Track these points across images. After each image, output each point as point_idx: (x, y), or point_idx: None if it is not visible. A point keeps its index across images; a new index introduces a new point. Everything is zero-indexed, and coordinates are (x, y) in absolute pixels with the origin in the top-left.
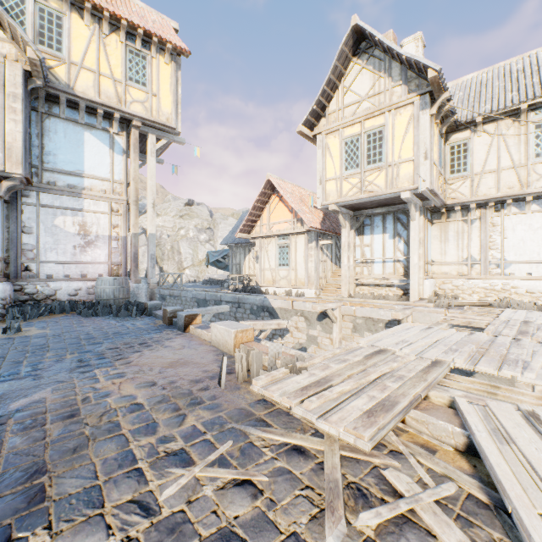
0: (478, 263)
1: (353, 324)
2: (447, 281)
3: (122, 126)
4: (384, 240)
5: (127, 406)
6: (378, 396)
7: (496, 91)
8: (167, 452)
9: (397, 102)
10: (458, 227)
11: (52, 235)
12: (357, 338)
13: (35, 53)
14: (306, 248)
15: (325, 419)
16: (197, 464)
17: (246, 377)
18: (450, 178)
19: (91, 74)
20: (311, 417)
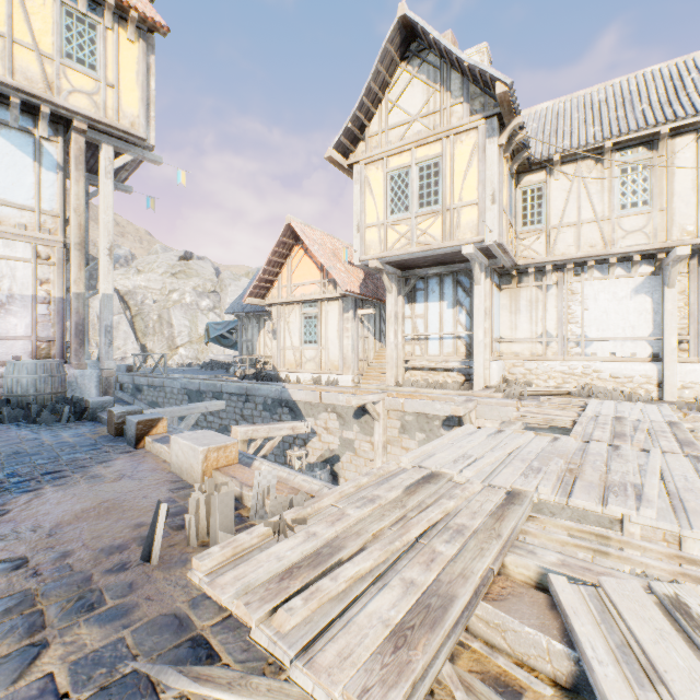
0: (554, 341)
1: (401, 423)
2: (518, 363)
3: (56, 128)
4: (441, 310)
5: None
6: (419, 581)
7: (576, 125)
8: None
9: (458, 125)
10: (531, 294)
11: None
12: (407, 441)
13: None
14: (340, 319)
15: (309, 662)
16: None
17: (206, 536)
18: (523, 231)
19: None
20: (282, 656)
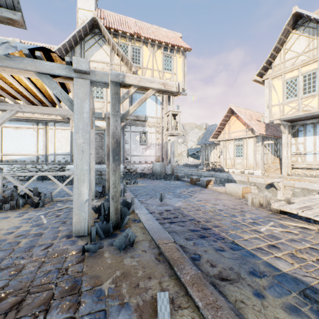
0: None
1: (292, 192)
2: None
3: None
4: (314, 140)
5: (216, 209)
6: None
7: None
8: (249, 222)
9: None
10: None
11: (135, 144)
12: None
13: (135, 69)
14: (254, 146)
15: (318, 217)
16: (264, 226)
17: (258, 205)
18: None
19: (150, 71)
20: (310, 216)
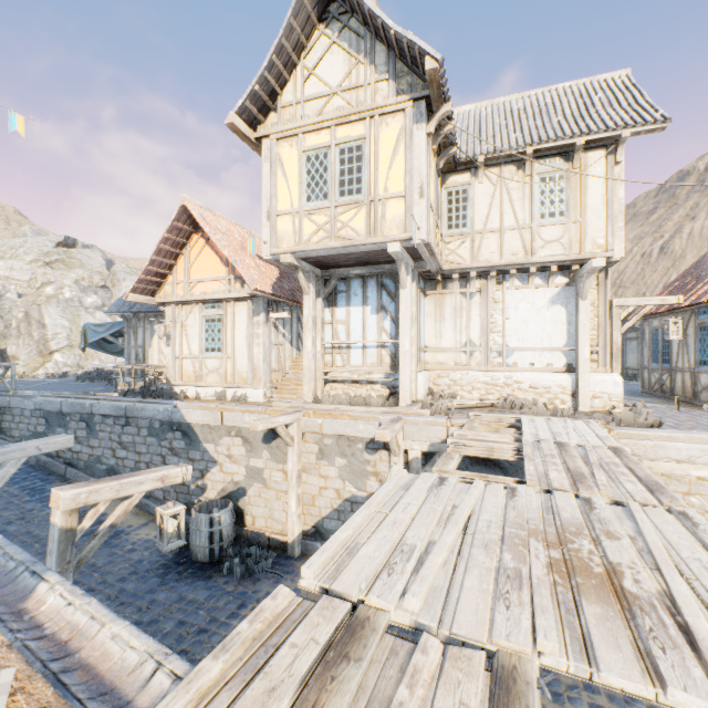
0: (478, 350)
1: (319, 447)
2: (444, 374)
3: None
4: (364, 316)
5: None
6: None
7: (498, 130)
8: None
9: (383, 104)
10: (456, 301)
11: None
12: (326, 468)
13: None
14: (250, 324)
15: None
16: None
17: None
18: (448, 234)
19: None
20: None
